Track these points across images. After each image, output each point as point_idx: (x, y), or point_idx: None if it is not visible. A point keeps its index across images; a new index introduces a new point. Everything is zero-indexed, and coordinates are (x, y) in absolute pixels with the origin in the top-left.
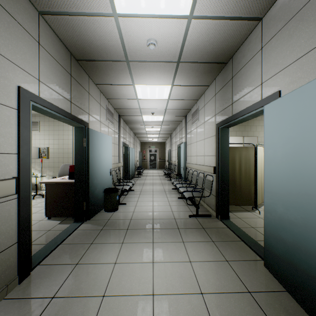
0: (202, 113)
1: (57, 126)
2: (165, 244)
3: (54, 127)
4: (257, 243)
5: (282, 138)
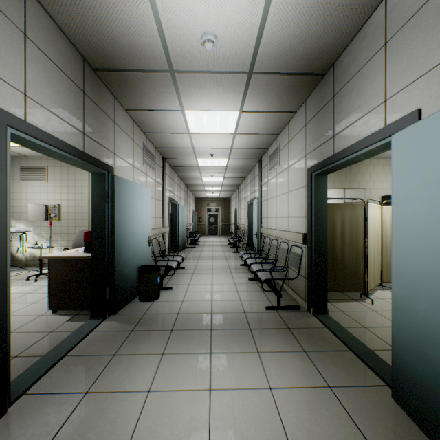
0: (285, 153)
1: (72, 174)
2: (230, 356)
3: (68, 175)
4: (376, 355)
5: (427, 187)
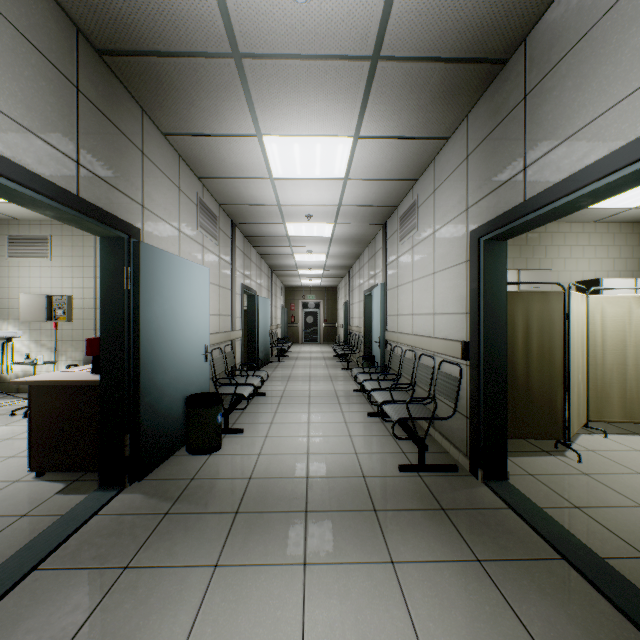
0: (429, 210)
1: (90, 247)
2: (341, 572)
3: (83, 249)
4: (615, 572)
5: None
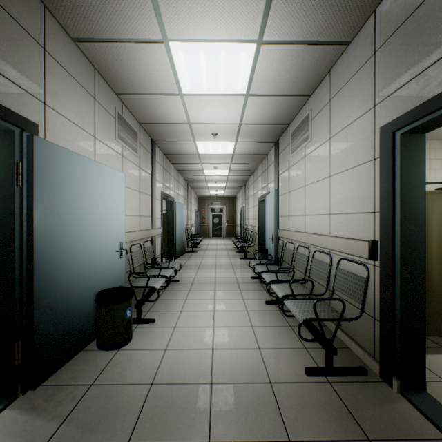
0: (323, 119)
1: None
2: None
3: None
4: None
5: None
